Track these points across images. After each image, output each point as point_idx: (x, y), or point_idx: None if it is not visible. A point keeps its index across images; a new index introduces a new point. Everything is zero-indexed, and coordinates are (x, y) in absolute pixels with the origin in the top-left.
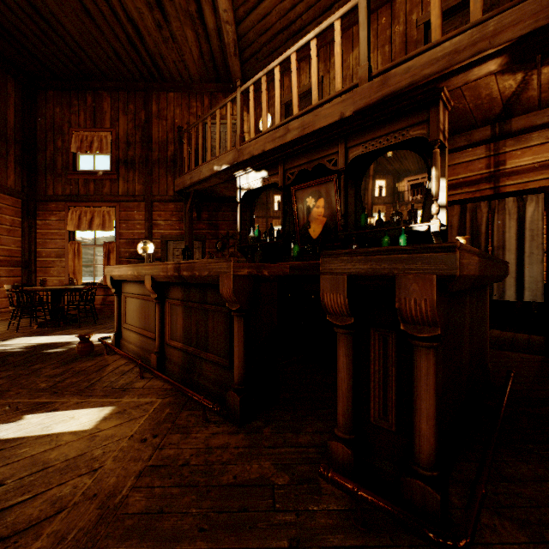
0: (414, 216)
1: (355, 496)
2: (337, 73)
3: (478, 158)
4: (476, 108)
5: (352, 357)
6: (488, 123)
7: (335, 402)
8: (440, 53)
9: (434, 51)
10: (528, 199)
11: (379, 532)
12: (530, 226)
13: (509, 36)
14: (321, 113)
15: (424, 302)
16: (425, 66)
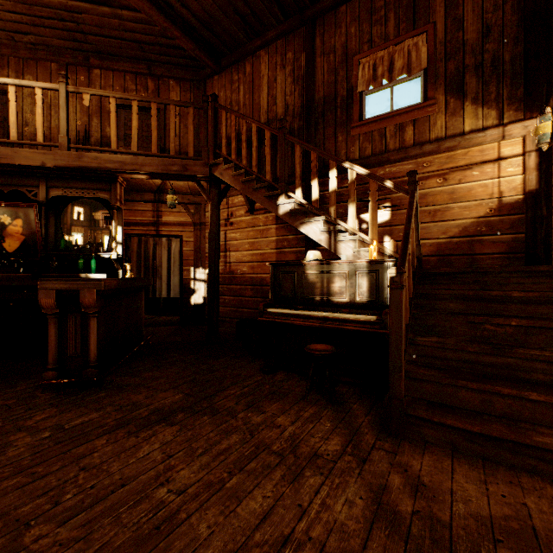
0: (102, 247)
1: (61, 383)
2: (39, 128)
3: (148, 210)
4: (143, 184)
5: (58, 328)
6: (152, 192)
7: (42, 370)
8: (116, 159)
9: (113, 156)
10: (173, 240)
11: (73, 394)
12: (174, 255)
13: (148, 169)
14: (22, 153)
15: (91, 299)
16: (107, 161)
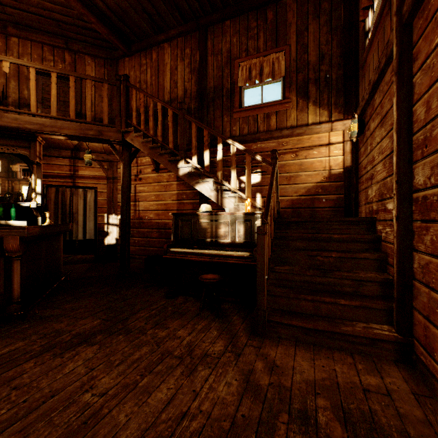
0: (22, 197)
1: None
2: None
3: (66, 164)
4: (61, 143)
5: None
6: (69, 149)
7: None
8: (36, 121)
9: (32, 118)
10: (88, 191)
11: None
12: (89, 204)
13: (66, 132)
14: None
15: (15, 245)
16: (27, 123)
